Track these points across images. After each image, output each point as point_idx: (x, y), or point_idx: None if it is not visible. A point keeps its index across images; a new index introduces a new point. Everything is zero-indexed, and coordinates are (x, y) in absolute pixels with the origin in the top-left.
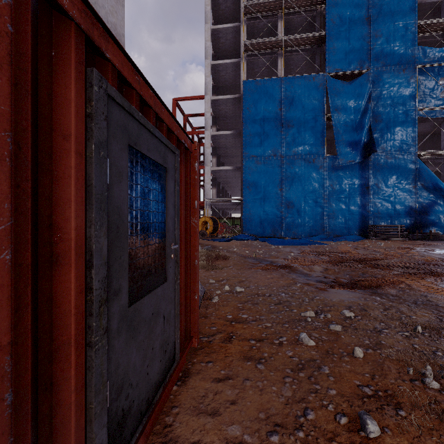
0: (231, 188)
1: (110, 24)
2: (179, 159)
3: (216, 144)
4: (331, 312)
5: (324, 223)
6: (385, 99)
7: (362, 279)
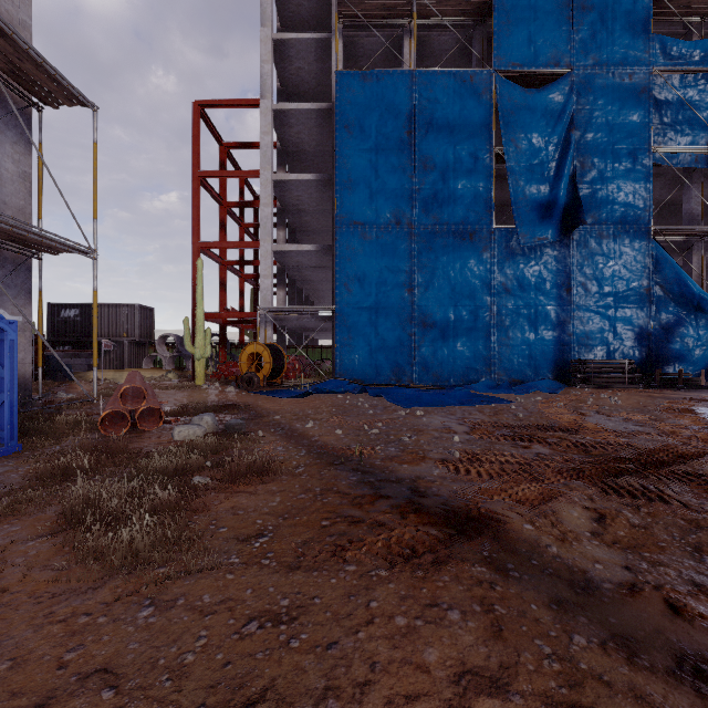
0: (317, 292)
1: None
2: None
3: (284, 203)
4: None
5: (491, 356)
6: (598, 127)
7: None
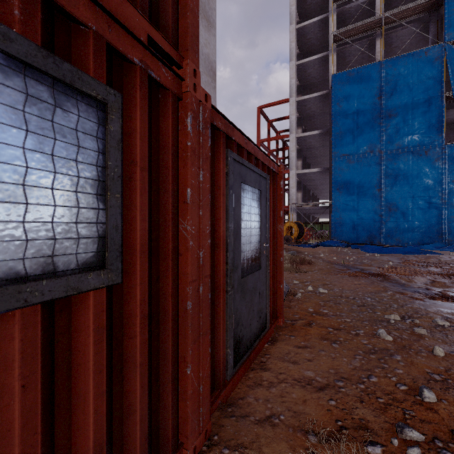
0: (319, 190)
1: (204, 55)
2: (269, 182)
3: (301, 146)
4: (421, 319)
5: (442, 228)
6: None
7: None
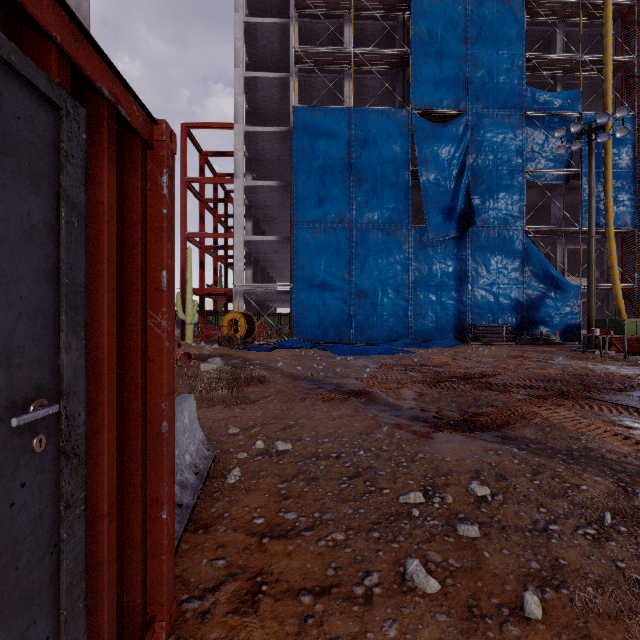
0: (276, 269)
1: None
2: (83, 134)
3: (252, 201)
4: (451, 488)
5: (408, 321)
6: (486, 153)
7: (479, 411)
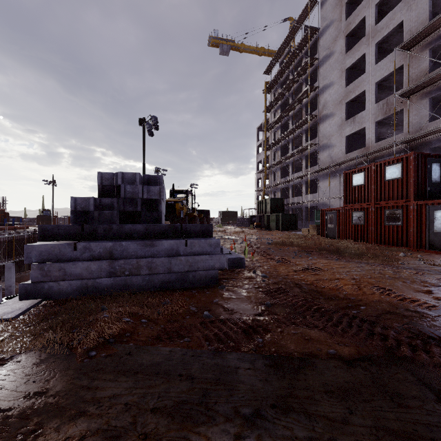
0: None
1: None
2: None
3: None
4: None
5: None
6: None
7: None
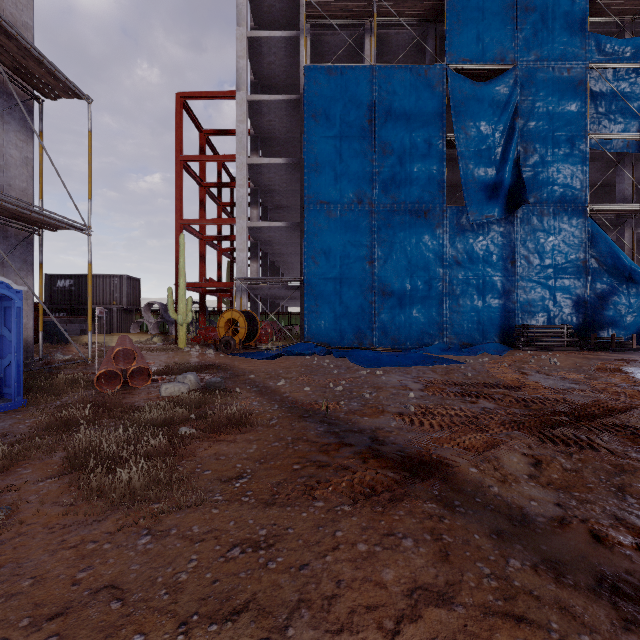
0: (287, 264)
1: None
2: None
3: (258, 184)
4: None
5: (443, 321)
6: (540, 116)
7: None
